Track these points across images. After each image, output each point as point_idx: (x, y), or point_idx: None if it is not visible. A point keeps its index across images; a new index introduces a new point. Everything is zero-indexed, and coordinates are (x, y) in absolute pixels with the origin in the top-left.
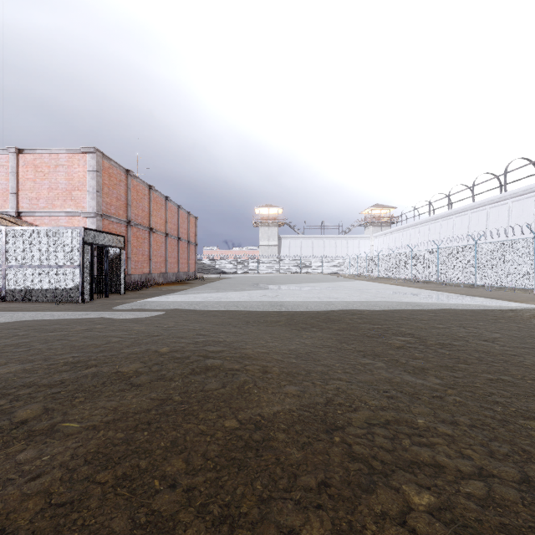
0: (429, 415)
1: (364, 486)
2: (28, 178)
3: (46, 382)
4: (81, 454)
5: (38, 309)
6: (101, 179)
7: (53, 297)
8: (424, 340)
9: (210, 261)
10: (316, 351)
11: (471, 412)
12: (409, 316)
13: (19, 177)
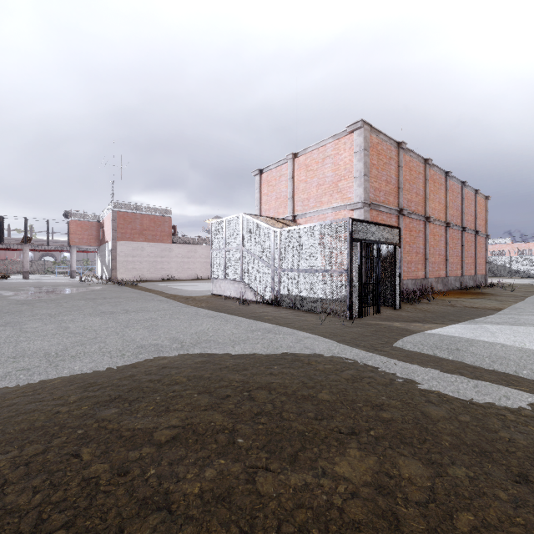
0: None
1: None
2: (301, 180)
3: None
4: None
5: (301, 326)
6: (368, 159)
7: (318, 307)
8: None
9: (499, 259)
10: None
11: None
12: None
13: (294, 181)
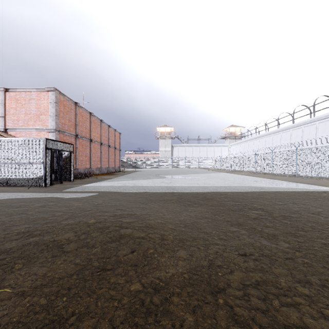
0: (287, 275)
1: None
2: (12, 107)
3: None
4: (4, 323)
5: (14, 191)
6: (58, 108)
7: (26, 183)
8: (271, 213)
9: (129, 160)
10: (198, 221)
11: (318, 272)
12: (258, 196)
13: (6, 106)
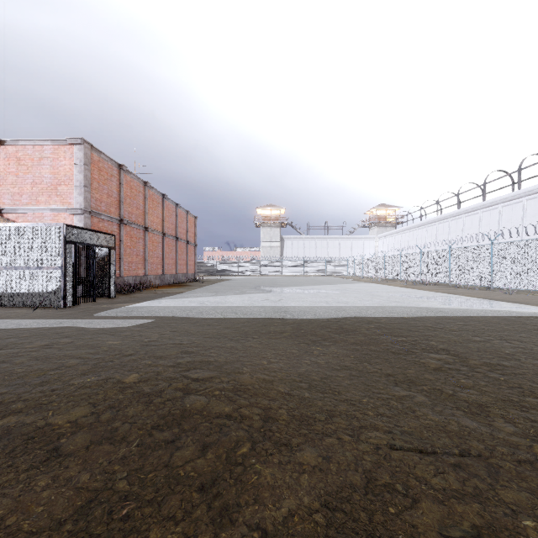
0: (533, 506)
1: None
2: (10, 172)
3: None
4: None
5: (9, 316)
6: (89, 173)
7: (31, 301)
8: (464, 359)
9: (210, 262)
10: (333, 376)
11: None
12: (434, 325)
13: (0, 171)
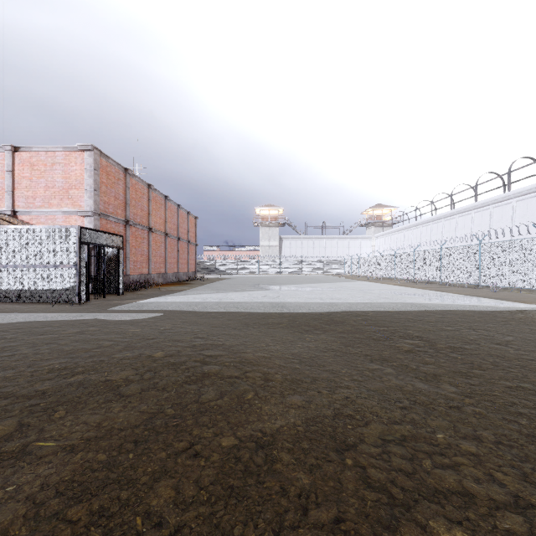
0: (448, 428)
1: (384, 522)
2: (24, 176)
3: (26, 392)
4: (53, 482)
5: (31, 310)
6: (99, 177)
7: (48, 297)
8: (433, 343)
9: (210, 261)
10: (320, 355)
11: (494, 425)
12: (415, 317)
13: (15, 175)
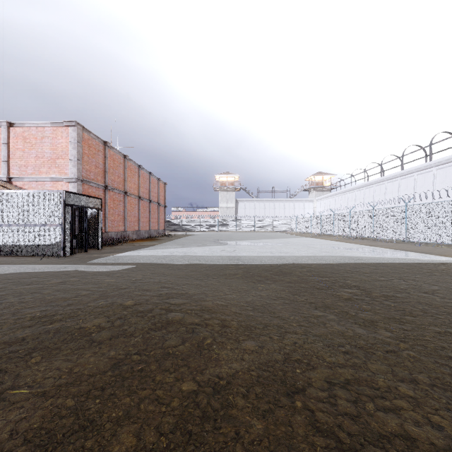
0: (387, 372)
1: None
2: (18, 148)
3: (7, 339)
4: (22, 430)
5: (23, 263)
6: (81, 149)
7: (37, 251)
8: (369, 292)
9: (177, 220)
10: (271, 303)
11: (428, 369)
12: (352, 269)
13: (10, 147)
